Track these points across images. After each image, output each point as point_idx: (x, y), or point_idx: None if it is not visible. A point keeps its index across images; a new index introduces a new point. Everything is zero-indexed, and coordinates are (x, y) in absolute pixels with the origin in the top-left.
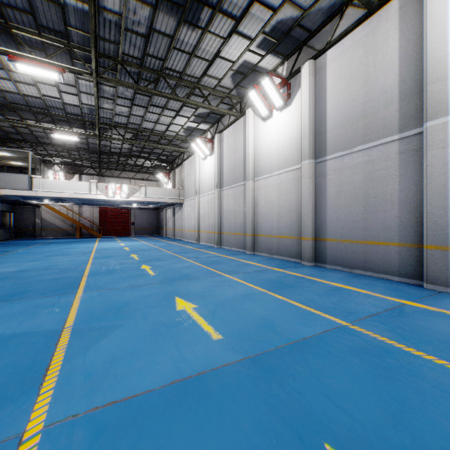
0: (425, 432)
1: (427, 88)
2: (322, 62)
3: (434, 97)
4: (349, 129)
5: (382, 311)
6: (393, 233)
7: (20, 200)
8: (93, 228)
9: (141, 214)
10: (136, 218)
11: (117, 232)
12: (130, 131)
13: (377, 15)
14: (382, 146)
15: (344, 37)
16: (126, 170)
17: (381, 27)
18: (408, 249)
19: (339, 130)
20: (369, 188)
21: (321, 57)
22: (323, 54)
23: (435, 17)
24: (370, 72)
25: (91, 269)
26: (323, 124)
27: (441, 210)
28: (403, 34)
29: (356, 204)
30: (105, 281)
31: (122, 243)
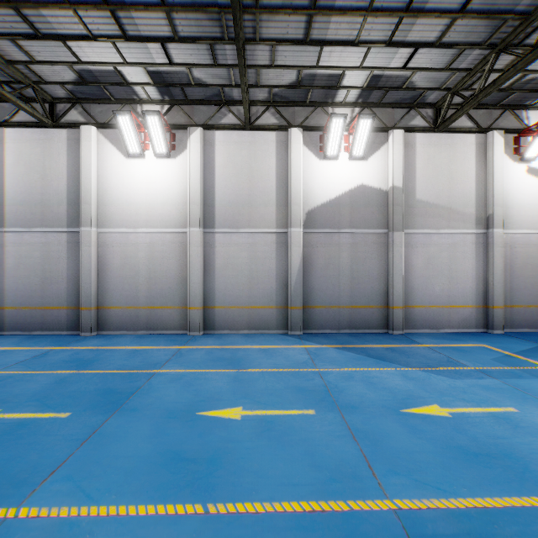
0: (5, 396)
1: (82, 205)
2: (1, 134)
3: (86, 213)
4: (29, 210)
5: (31, 358)
6: (64, 299)
7: None
8: None
9: None
10: None
11: None
12: None
13: (53, 131)
14: (56, 233)
15: (25, 128)
16: None
17: (55, 142)
18: (73, 310)
19: (20, 208)
20: (46, 264)
21: (0, 129)
22: (2, 127)
23: (86, 163)
24: (47, 172)
25: None
26: (2, 196)
27: (89, 285)
28: (70, 158)
29: (35, 276)
30: None
31: None
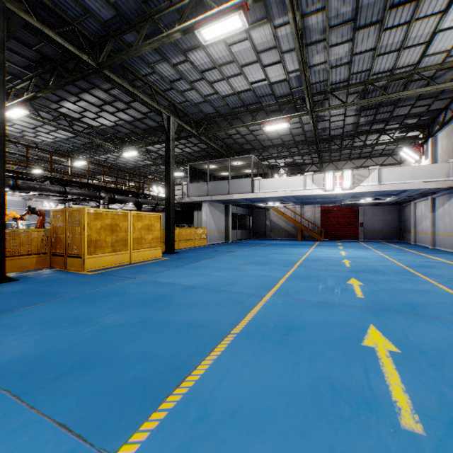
0: None
1: None
2: None
3: None
4: None
5: None
6: None
7: (250, 204)
8: (314, 230)
9: (373, 212)
10: (365, 217)
11: (340, 235)
12: (354, 91)
13: None
14: None
15: None
16: (353, 158)
17: None
18: None
19: None
20: None
21: None
22: None
23: None
24: None
25: (260, 309)
26: None
27: None
28: None
29: None
30: (240, 393)
31: (343, 251)
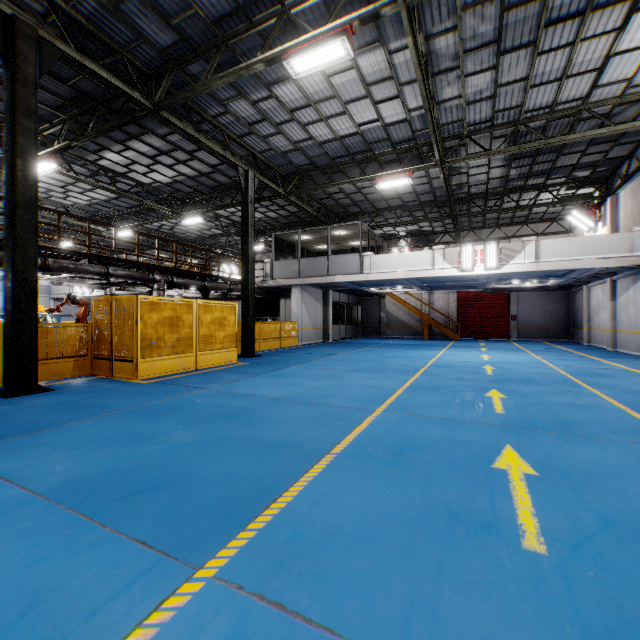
0: None
1: None
2: None
3: None
4: None
5: None
6: None
7: (358, 289)
8: (448, 325)
9: (531, 300)
10: (519, 307)
11: (484, 332)
12: (500, 135)
13: None
14: None
15: None
16: (502, 224)
17: None
18: None
19: None
20: None
21: None
22: None
23: None
24: None
25: (368, 427)
26: None
27: None
28: None
29: None
30: (340, 515)
31: (486, 354)
